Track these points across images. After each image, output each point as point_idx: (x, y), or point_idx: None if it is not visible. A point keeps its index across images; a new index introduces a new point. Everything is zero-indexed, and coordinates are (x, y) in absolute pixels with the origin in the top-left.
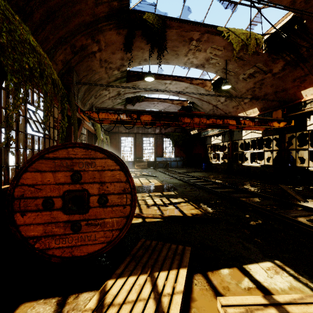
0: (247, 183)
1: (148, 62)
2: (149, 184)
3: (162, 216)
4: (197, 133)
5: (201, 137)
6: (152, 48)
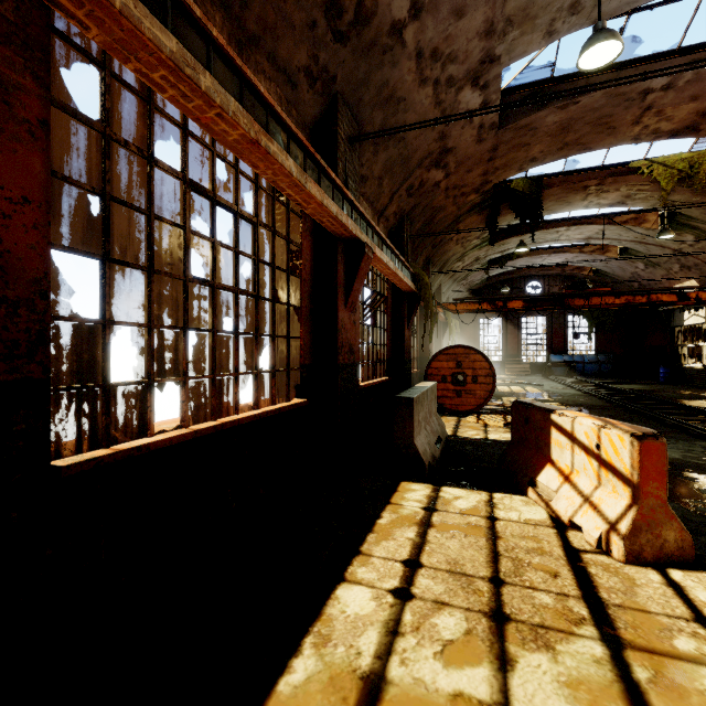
0: None
1: None
2: (522, 391)
3: None
4: None
5: None
6: (522, 221)
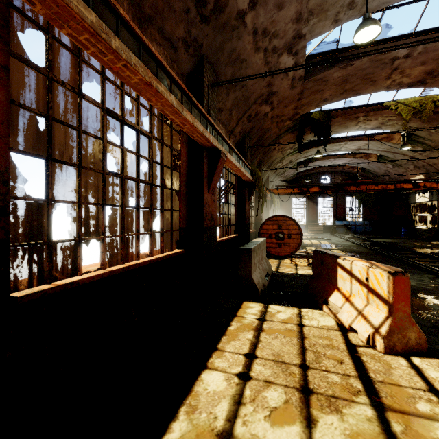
0: (436, 248)
1: None
2: (318, 243)
3: None
4: None
5: None
6: (318, 138)
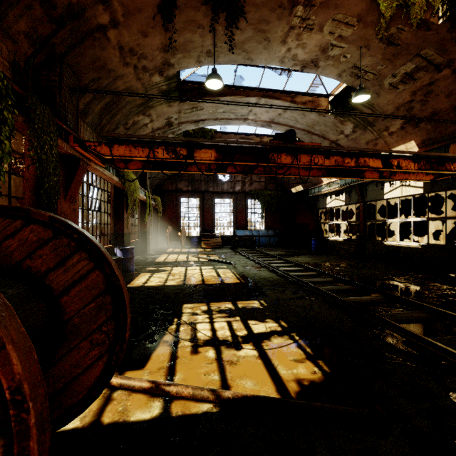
0: (400, 279)
1: (215, 58)
2: (215, 279)
3: (218, 397)
4: (302, 190)
5: (308, 197)
6: (215, 12)
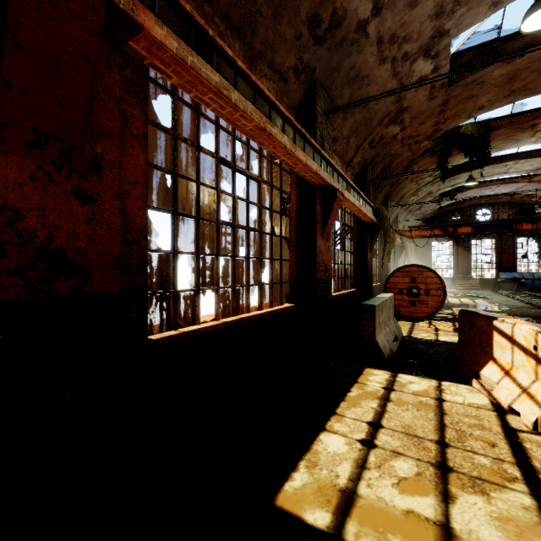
0: None
1: None
2: (471, 303)
3: None
4: None
5: None
6: (471, 160)
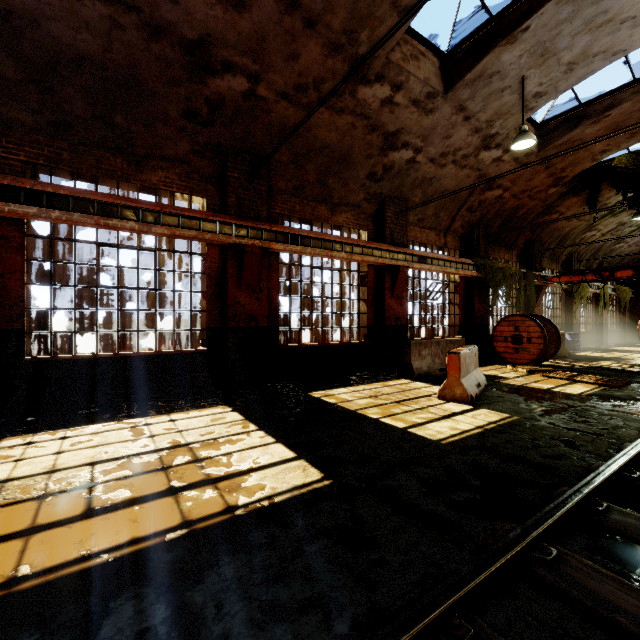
0: None
1: None
2: None
3: (589, 366)
4: None
5: None
6: (624, 195)
